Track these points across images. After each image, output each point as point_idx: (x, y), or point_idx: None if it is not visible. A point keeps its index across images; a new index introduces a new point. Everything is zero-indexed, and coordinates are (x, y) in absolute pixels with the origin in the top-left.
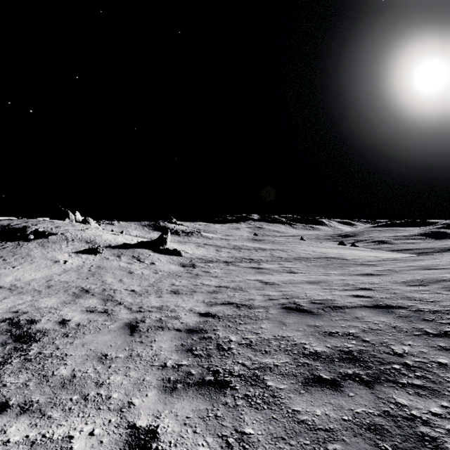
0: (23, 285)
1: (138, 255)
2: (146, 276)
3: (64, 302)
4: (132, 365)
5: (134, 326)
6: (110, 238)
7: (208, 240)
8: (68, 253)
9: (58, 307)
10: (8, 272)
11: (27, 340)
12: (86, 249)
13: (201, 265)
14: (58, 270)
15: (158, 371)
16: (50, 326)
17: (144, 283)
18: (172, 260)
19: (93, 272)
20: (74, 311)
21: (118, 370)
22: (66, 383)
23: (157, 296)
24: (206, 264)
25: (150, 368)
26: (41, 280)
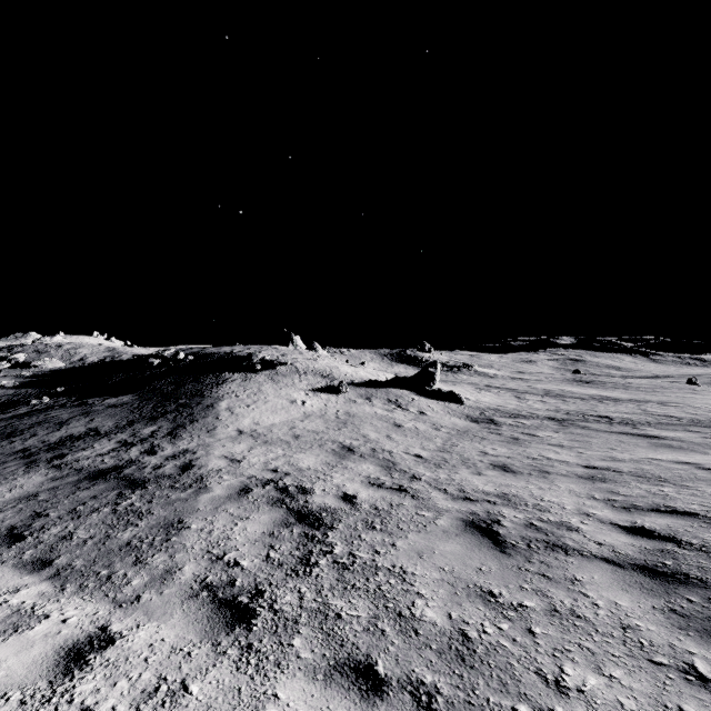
0: (265, 432)
1: (395, 399)
2: (425, 433)
3: (328, 464)
4: (591, 645)
5: (489, 531)
6: (349, 371)
7: (489, 379)
8: (304, 391)
9: (325, 471)
10: (244, 412)
11: (315, 523)
12: (324, 387)
13: (507, 421)
14: (298, 414)
15: (699, 692)
16: (333, 503)
17: (428, 445)
18: (451, 410)
19: (343, 420)
20: (352, 482)
21: (563, 648)
22: (462, 652)
23: (472, 471)
24: (515, 419)
25: (655, 669)
26: (283, 426)
